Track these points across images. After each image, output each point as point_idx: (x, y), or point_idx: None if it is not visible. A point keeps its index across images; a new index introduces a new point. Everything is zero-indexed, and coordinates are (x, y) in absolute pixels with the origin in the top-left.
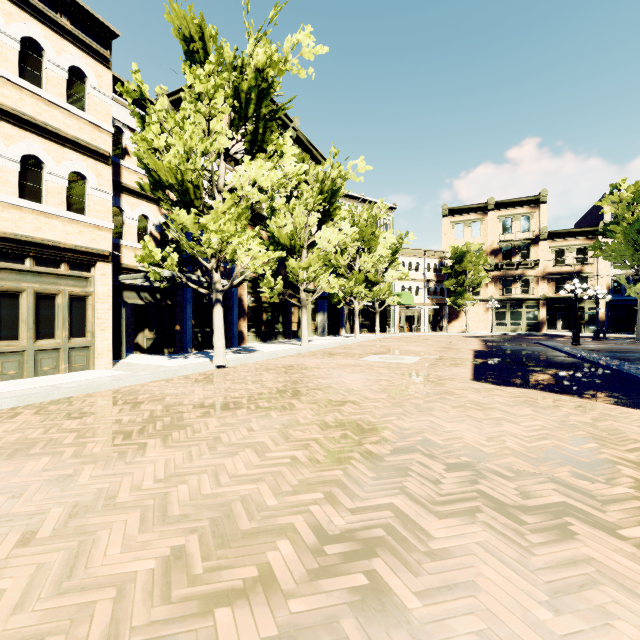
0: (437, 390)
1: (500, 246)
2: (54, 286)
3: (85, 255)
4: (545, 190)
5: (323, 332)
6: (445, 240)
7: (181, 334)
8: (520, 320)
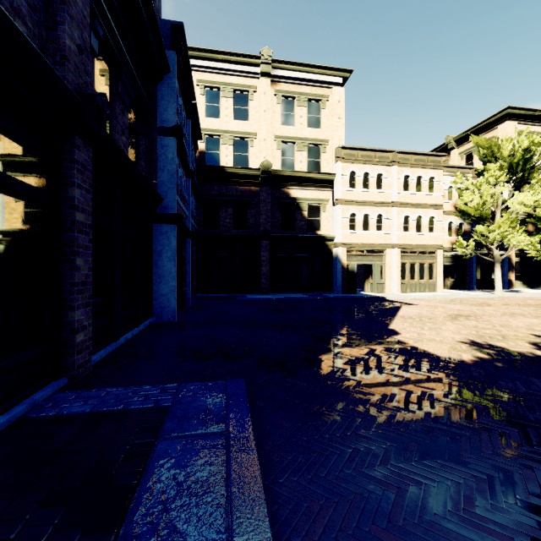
0: None
1: None
2: (424, 260)
3: (434, 248)
4: None
5: None
6: None
7: (469, 280)
8: None
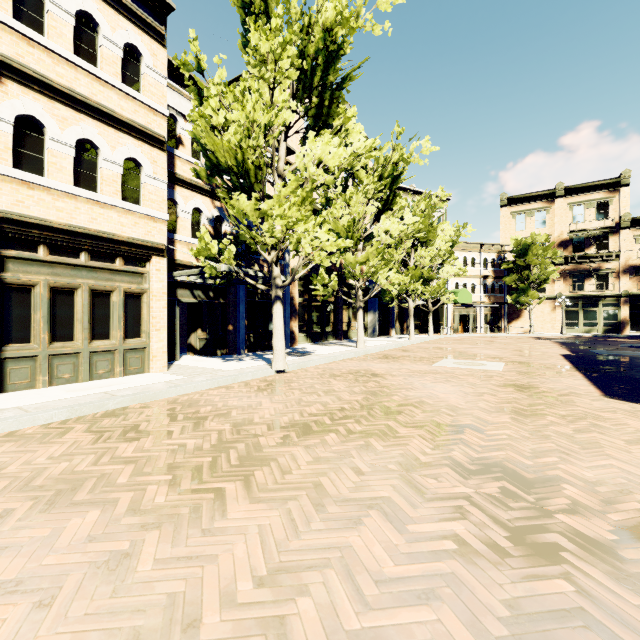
0: (573, 411)
1: (570, 237)
2: (109, 282)
3: (140, 249)
4: (628, 171)
5: (373, 333)
6: (504, 232)
7: (234, 334)
8: (595, 320)
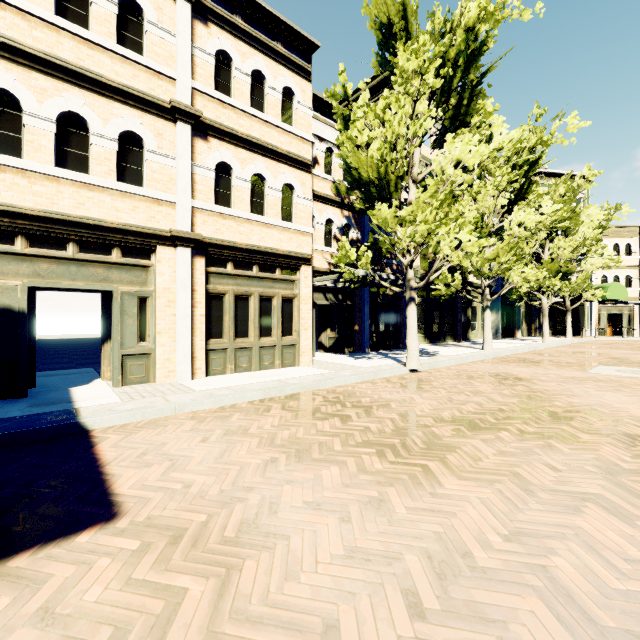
0: None
1: None
2: (271, 289)
3: (293, 260)
4: None
5: (496, 334)
6: None
7: (359, 334)
8: None
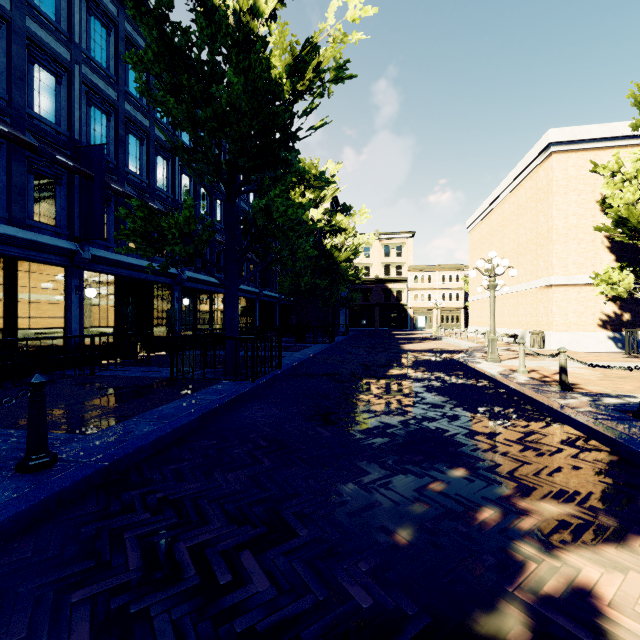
0: None
1: None
2: (454, 314)
3: (458, 308)
4: None
5: None
6: None
7: None
8: None
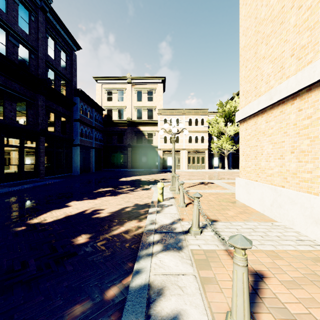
0: None
1: None
2: (199, 155)
3: (203, 150)
4: None
5: None
6: None
7: (228, 164)
8: None
